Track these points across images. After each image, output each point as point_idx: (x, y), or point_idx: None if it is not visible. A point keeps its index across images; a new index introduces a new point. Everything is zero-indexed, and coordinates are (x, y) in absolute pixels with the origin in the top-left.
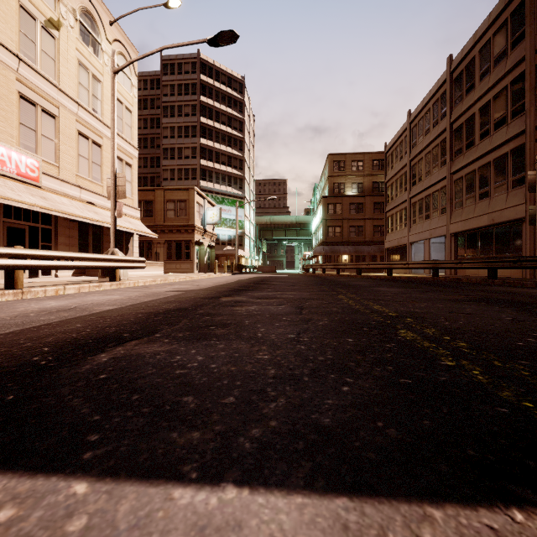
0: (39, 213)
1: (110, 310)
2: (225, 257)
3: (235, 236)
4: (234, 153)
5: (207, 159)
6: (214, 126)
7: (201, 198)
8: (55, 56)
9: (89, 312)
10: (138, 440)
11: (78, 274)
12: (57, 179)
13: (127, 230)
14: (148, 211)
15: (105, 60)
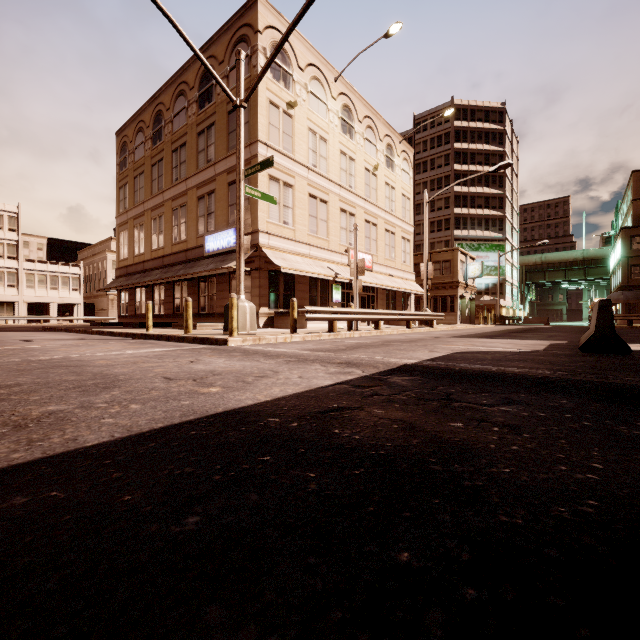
0: (370, 287)
1: (470, 334)
2: (480, 307)
3: (493, 284)
4: (492, 192)
5: (461, 207)
6: (468, 170)
7: (463, 255)
8: (376, 187)
9: (464, 334)
10: (518, 339)
11: (385, 324)
12: (378, 264)
13: (413, 292)
14: (417, 272)
15: (396, 171)
